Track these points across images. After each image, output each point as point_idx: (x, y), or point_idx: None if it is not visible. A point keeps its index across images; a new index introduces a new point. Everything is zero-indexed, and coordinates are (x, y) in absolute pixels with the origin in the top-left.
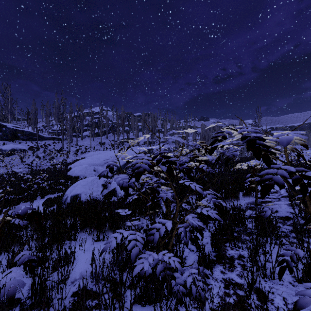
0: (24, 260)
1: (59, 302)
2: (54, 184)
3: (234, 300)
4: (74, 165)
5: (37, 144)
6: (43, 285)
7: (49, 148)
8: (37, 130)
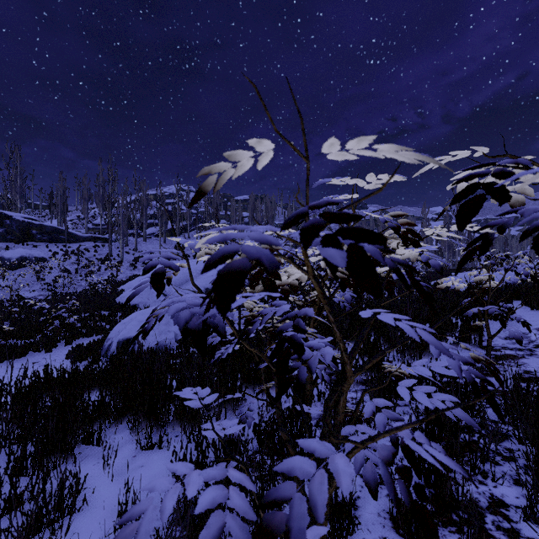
0: None
1: None
2: (91, 320)
3: None
4: (128, 286)
5: (65, 248)
6: None
7: (86, 256)
8: (65, 225)
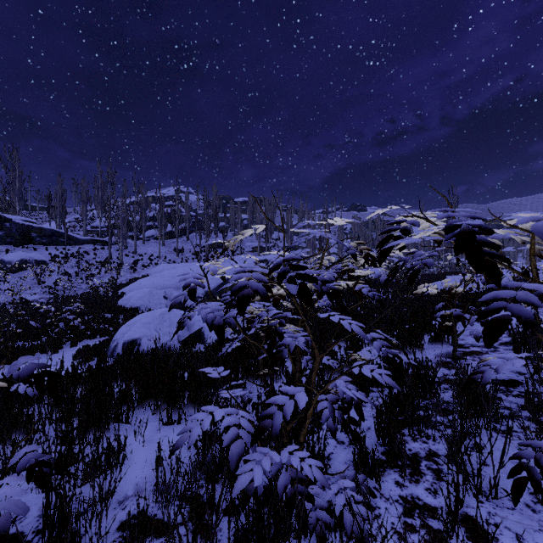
0: (28, 463)
1: (95, 542)
2: (95, 322)
3: (424, 539)
4: (129, 289)
5: (65, 251)
6: (65, 508)
7: (86, 258)
8: (65, 228)
